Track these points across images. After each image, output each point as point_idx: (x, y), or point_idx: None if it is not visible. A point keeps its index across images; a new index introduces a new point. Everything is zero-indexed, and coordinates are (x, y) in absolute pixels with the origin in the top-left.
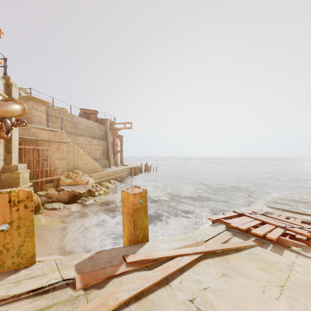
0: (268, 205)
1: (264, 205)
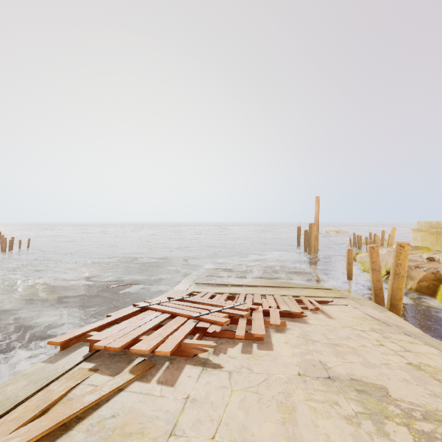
0: (198, 281)
1: (193, 283)
